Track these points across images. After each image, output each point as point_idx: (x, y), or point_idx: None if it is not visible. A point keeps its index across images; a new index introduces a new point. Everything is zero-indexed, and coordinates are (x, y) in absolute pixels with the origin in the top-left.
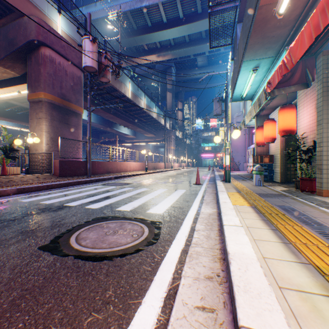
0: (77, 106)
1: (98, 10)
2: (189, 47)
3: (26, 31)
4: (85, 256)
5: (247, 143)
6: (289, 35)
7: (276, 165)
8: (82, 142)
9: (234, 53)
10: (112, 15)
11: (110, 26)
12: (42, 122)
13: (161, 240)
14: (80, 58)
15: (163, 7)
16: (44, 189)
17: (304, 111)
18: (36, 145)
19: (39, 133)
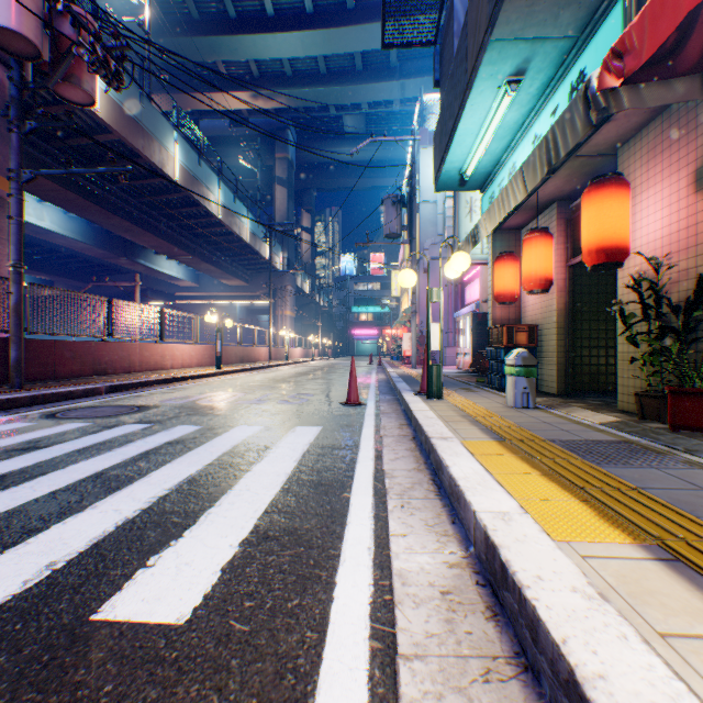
0: None
1: None
2: (327, 85)
3: None
4: None
5: (453, 304)
6: None
7: (546, 352)
8: None
9: (444, 64)
10: None
11: None
12: None
13: None
14: None
15: None
16: None
17: (645, 200)
18: None
19: None
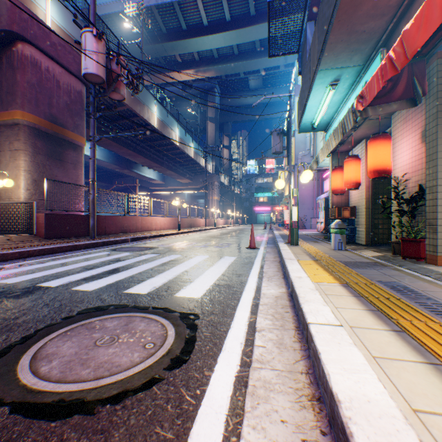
0: (76, 134)
1: (110, 2)
2: (238, 61)
3: None
4: (35, 405)
5: (316, 192)
6: (386, 31)
7: (360, 221)
8: (82, 187)
9: (302, 65)
10: (131, 9)
11: (128, 25)
12: (19, 156)
13: (197, 356)
14: (80, 65)
15: (203, 4)
16: (14, 259)
17: (402, 143)
18: (9, 191)
19: (15, 172)
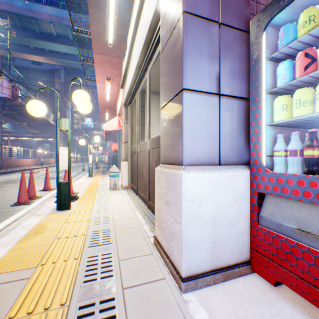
0: None
1: None
2: (79, 62)
3: None
4: None
5: None
6: None
7: None
8: None
9: None
10: (0, 21)
11: None
12: None
13: (73, 177)
14: None
15: (55, 27)
16: None
17: None
18: None
19: None
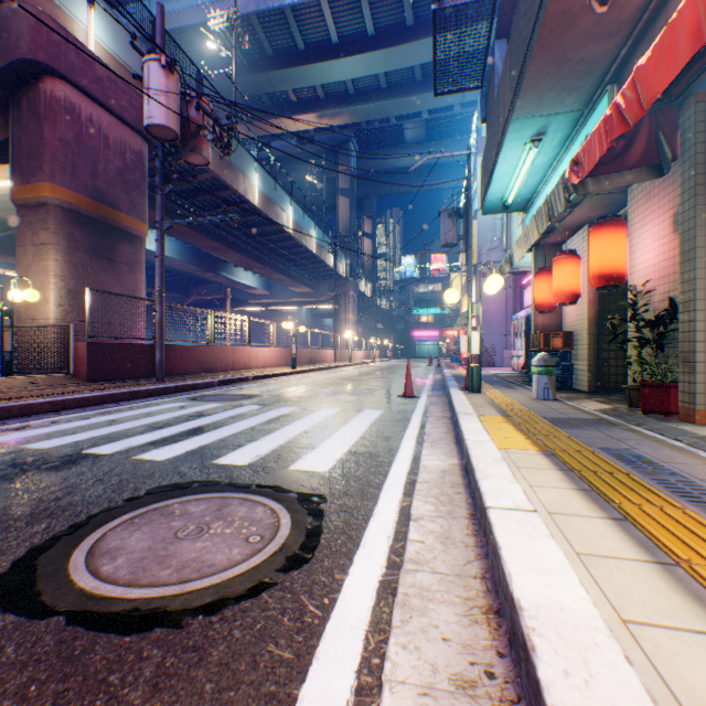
0: (134, 218)
1: (186, 9)
2: (387, 99)
3: (8, 38)
4: (100, 614)
5: (511, 307)
6: (616, 58)
7: (579, 354)
8: (144, 300)
9: (488, 107)
10: (218, 20)
11: (213, 45)
12: (47, 254)
13: (324, 553)
14: (140, 110)
15: (332, 10)
16: (44, 413)
17: (644, 233)
18: (32, 308)
19: (41, 279)
